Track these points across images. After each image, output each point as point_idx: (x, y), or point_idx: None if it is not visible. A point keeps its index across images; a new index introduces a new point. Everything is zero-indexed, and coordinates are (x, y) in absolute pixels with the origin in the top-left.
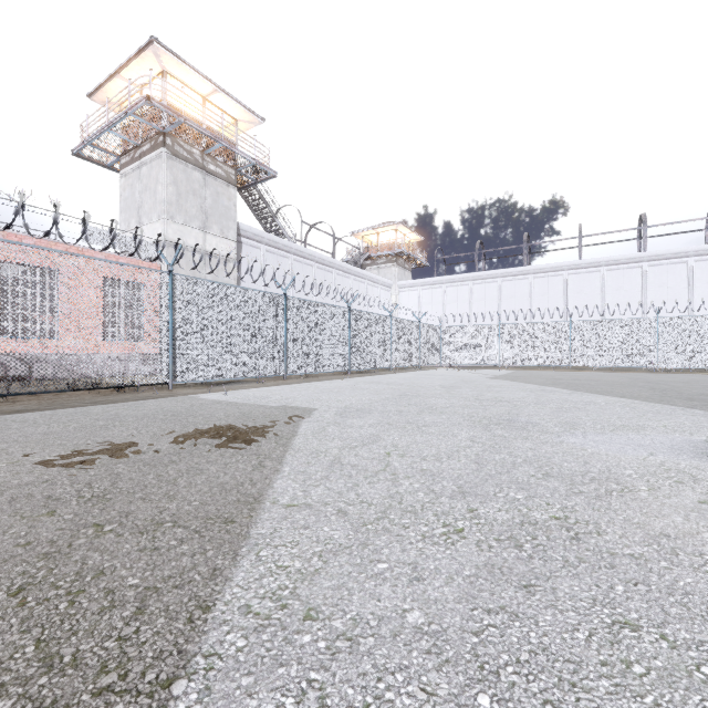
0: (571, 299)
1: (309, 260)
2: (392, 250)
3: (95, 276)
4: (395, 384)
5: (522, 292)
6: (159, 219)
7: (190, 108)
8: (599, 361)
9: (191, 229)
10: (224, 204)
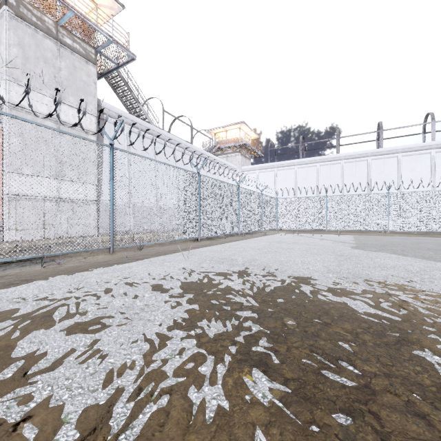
0: (374, 178)
1: (170, 143)
2: (237, 142)
3: None
4: (257, 266)
5: (336, 173)
6: (2, 81)
7: None
8: (414, 226)
9: (42, 96)
10: (82, 78)
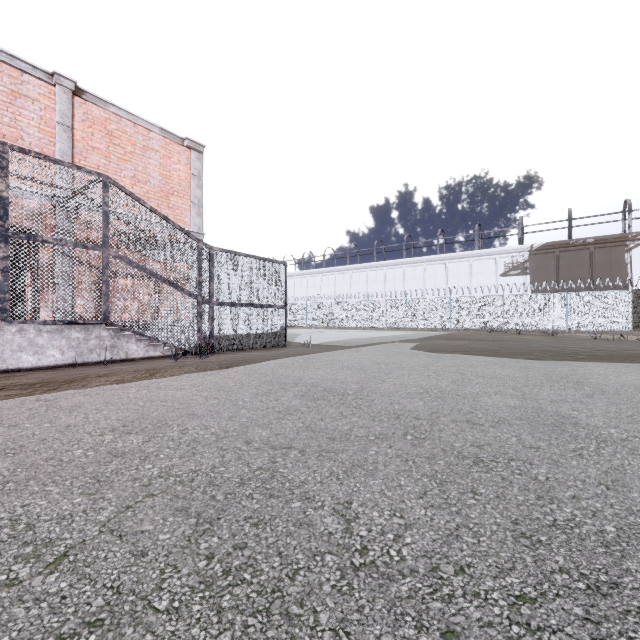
0: None
1: None
2: None
3: None
4: None
5: None
6: None
7: None
8: None
9: None
10: None
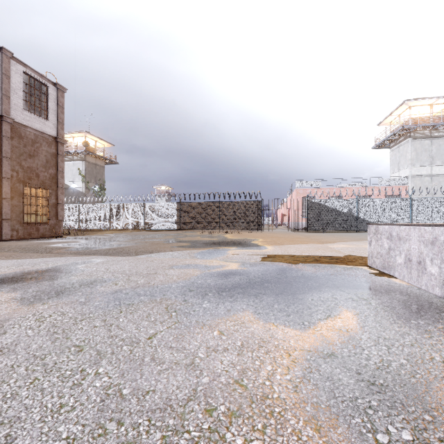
0: None
1: None
2: None
3: (382, 195)
4: None
5: None
6: (407, 167)
7: (422, 119)
8: None
9: (423, 167)
10: (443, 149)
